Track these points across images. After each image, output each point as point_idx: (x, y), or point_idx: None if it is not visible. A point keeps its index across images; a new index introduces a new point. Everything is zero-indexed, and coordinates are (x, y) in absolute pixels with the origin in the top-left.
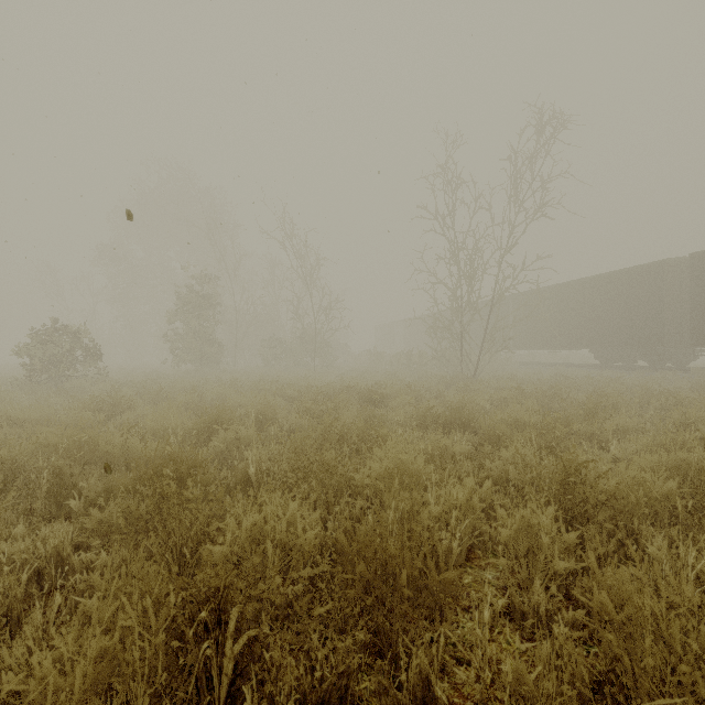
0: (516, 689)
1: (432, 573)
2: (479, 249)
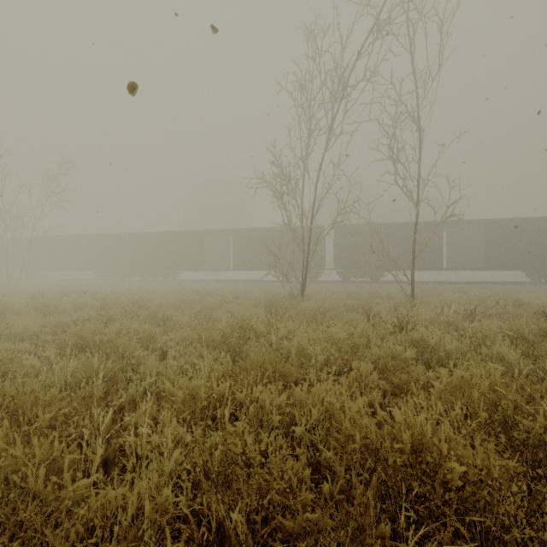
0: (19, 306)
1: (6, 301)
2: (20, 215)
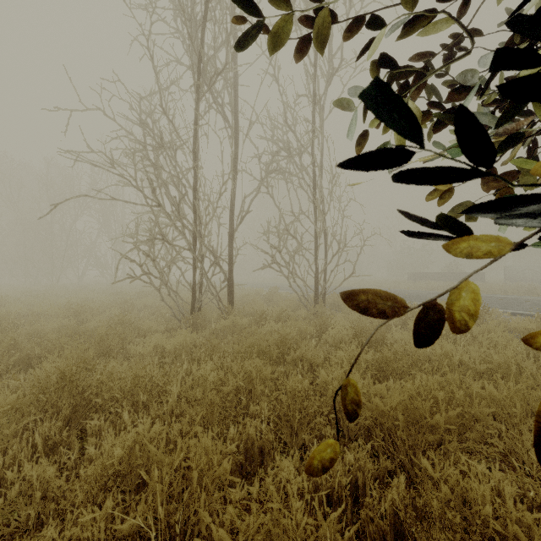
0: None
1: None
2: None
